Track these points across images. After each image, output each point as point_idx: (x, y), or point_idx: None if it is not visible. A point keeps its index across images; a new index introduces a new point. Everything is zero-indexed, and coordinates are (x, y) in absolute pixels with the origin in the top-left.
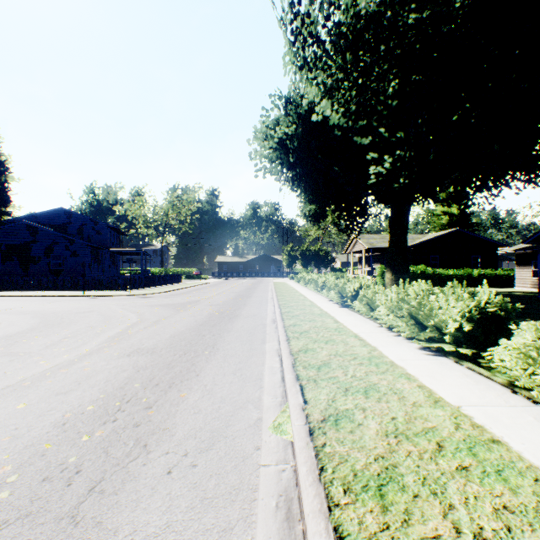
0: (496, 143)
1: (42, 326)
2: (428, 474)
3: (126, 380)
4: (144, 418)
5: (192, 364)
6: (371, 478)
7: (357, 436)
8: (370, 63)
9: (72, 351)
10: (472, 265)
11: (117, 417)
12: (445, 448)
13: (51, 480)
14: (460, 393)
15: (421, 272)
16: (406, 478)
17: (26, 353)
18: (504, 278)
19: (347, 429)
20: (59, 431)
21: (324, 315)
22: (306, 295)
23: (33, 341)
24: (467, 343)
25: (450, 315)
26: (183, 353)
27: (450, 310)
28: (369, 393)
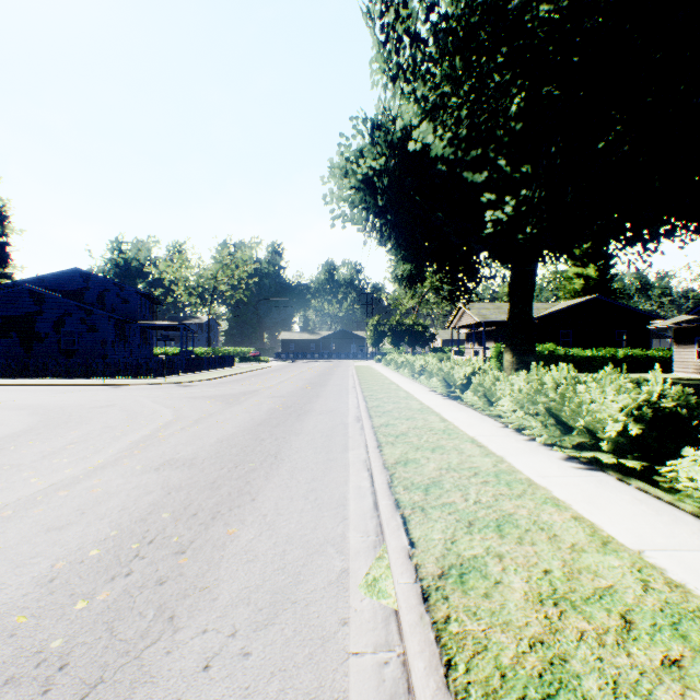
0: (657, 178)
1: (42, 426)
2: (619, 675)
3: (151, 508)
4: (173, 571)
5: (246, 483)
6: (530, 683)
7: (496, 604)
8: (489, 70)
9: (78, 463)
10: (615, 343)
11: (133, 568)
12: (636, 625)
13: (16, 683)
14: (636, 529)
15: (549, 353)
16: (585, 683)
17: (14, 465)
18: (658, 361)
19: (479, 590)
20: (42, 593)
21: (426, 411)
22: (399, 383)
23: (26, 448)
24: (634, 453)
25: (610, 412)
26: (234, 465)
27: (607, 406)
28: (503, 529)
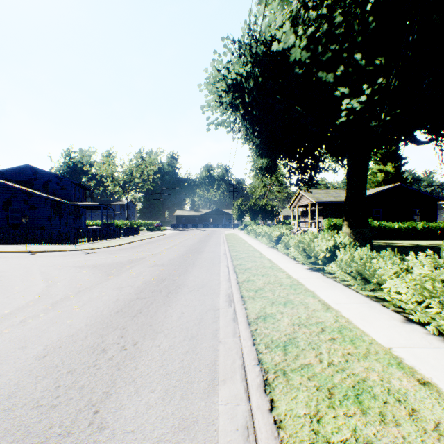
0: None
1: None
2: None
3: None
4: None
5: None
6: None
7: None
8: None
9: None
10: (412, 218)
11: None
12: None
13: None
14: None
15: None
16: None
17: None
18: None
19: None
20: None
21: (299, 289)
22: (261, 251)
23: None
24: None
25: None
26: None
27: None
28: None
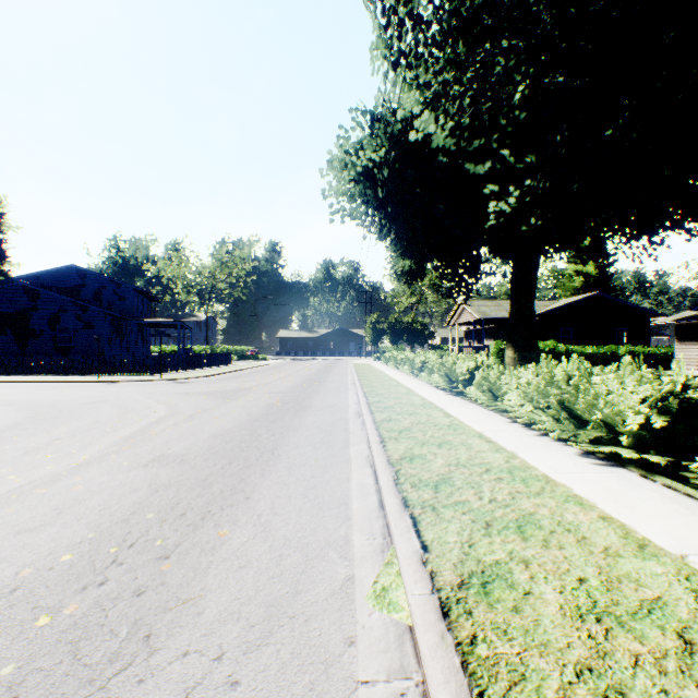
0: (666, 167)
1: (29, 421)
2: None
3: (135, 508)
4: (153, 579)
5: (240, 480)
6: None
7: (529, 620)
8: (494, 53)
9: (61, 459)
10: (616, 341)
11: (108, 576)
12: None
13: None
14: (673, 531)
15: (550, 350)
16: None
17: None
18: (659, 358)
19: (507, 603)
20: None
21: (429, 407)
22: (399, 380)
23: (8, 443)
24: (657, 447)
25: (631, 404)
26: (228, 461)
27: (626, 398)
28: (525, 531)
